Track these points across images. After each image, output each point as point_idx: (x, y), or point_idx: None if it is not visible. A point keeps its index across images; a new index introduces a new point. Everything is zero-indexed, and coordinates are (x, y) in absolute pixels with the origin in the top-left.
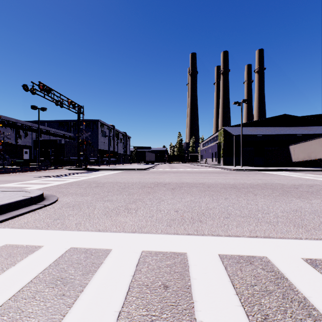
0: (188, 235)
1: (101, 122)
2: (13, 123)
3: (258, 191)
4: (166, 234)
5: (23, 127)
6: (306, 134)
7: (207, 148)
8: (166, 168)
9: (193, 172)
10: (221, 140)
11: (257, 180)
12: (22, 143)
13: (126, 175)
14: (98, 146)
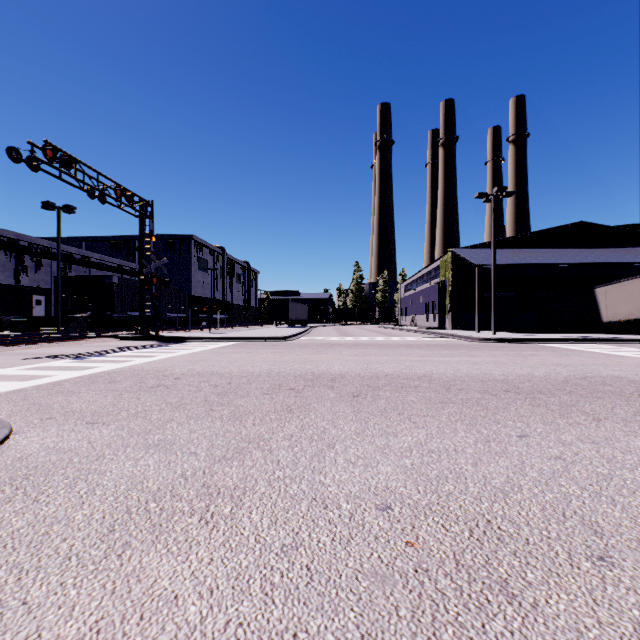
0: None
1: (198, 239)
2: (11, 240)
3: (590, 404)
4: None
5: (31, 250)
6: (630, 262)
7: (415, 294)
8: (332, 336)
9: (392, 346)
10: (447, 277)
11: (555, 368)
12: (31, 282)
13: (240, 354)
14: (191, 290)
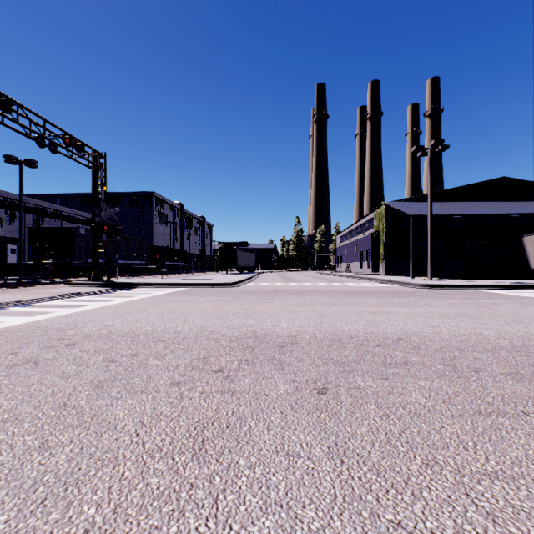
0: None
1: (159, 196)
2: None
3: None
4: None
5: (5, 203)
6: None
7: (350, 244)
8: (277, 282)
9: (338, 293)
10: (381, 227)
11: None
12: (5, 233)
13: (179, 303)
14: (153, 241)
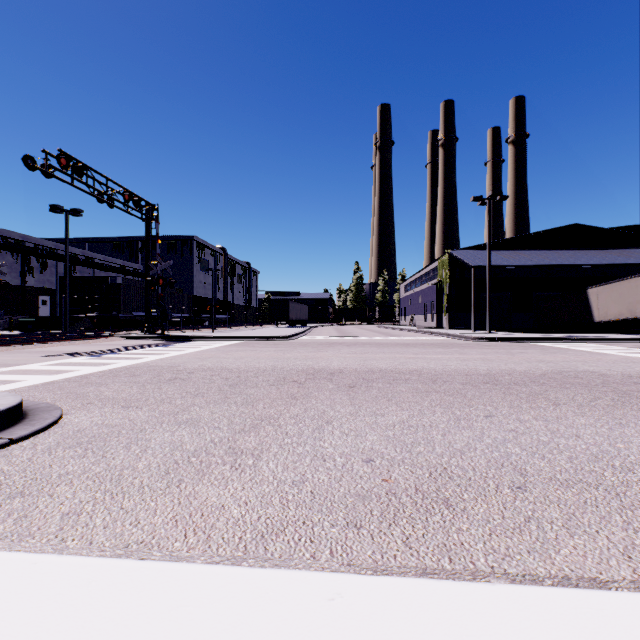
0: (426, 578)
1: (200, 240)
2: (17, 242)
3: (556, 393)
4: (349, 573)
5: (37, 251)
6: (621, 264)
7: (414, 294)
8: (332, 336)
9: (389, 345)
10: (444, 278)
11: (537, 364)
12: (37, 283)
13: (245, 352)
14: (193, 290)
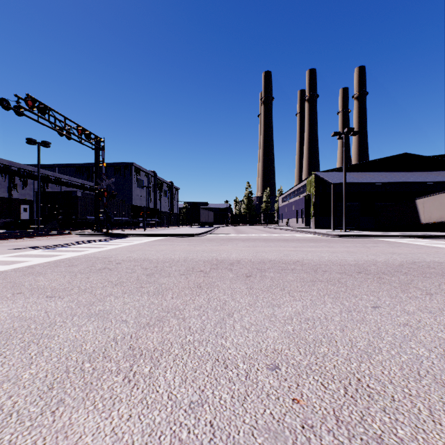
0: None
1: (137, 166)
2: (5, 166)
3: (422, 282)
4: None
5: (20, 173)
6: (440, 181)
7: (289, 204)
8: (231, 233)
9: (273, 240)
10: (311, 192)
11: (391, 256)
12: (19, 196)
13: (165, 246)
14: (132, 201)
